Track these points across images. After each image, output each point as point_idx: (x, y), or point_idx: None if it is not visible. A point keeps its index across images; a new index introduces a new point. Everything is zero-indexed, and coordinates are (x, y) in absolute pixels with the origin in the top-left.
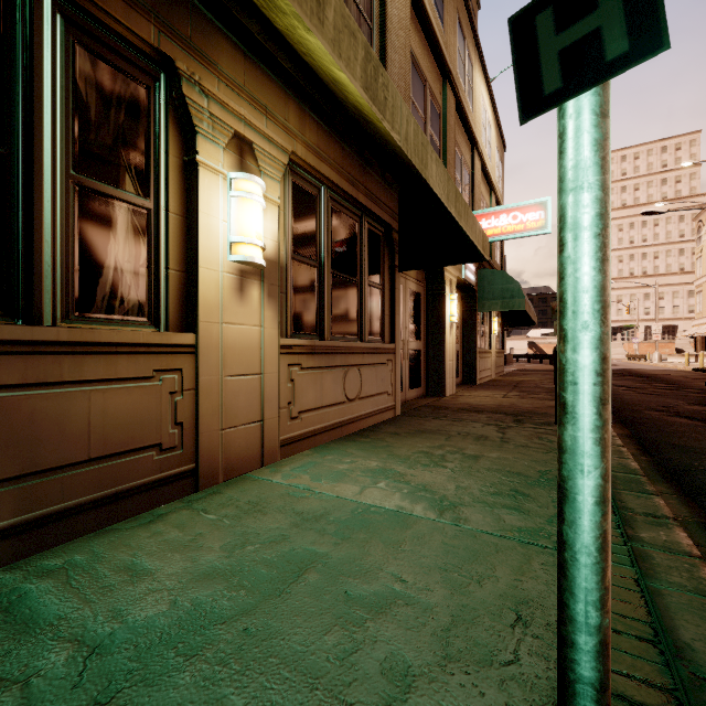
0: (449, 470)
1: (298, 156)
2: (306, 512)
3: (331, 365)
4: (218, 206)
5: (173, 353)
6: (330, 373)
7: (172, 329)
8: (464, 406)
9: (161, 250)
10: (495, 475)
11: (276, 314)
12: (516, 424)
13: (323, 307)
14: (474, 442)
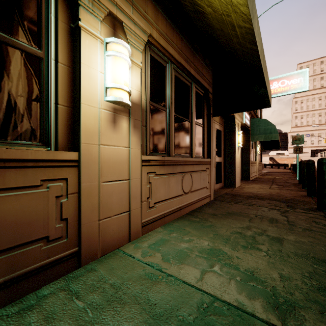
0: (265, 253)
1: (153, 38)
2: (158, 303)
3: (174, 172)
4: (97, 61)
5: (59, 166)
6: (174, 177)
7: (61, 148)
8: (250, 194)
9: (51, 90)
10: (306, 262)
11: (139, 139)
12: (290, 209)
13: (169, 136)
14: (270, 224)
